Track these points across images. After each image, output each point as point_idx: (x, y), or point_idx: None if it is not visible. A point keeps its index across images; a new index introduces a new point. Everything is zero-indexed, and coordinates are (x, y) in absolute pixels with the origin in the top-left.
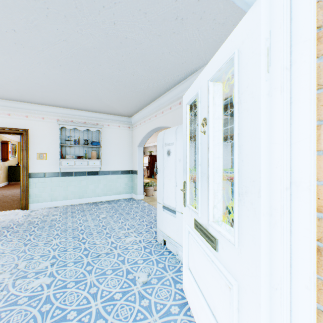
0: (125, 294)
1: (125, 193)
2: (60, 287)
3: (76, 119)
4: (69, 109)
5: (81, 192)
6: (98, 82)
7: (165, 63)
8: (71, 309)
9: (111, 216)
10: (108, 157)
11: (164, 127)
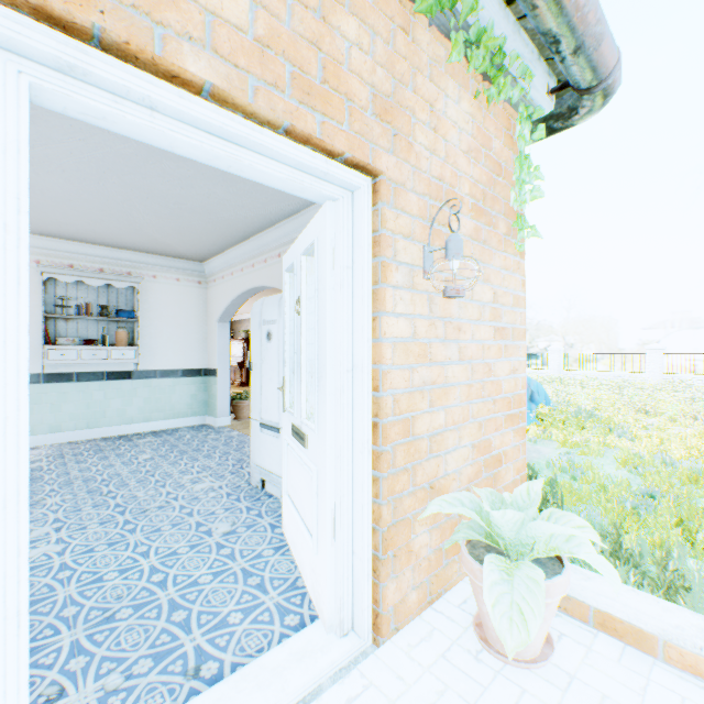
0: (195, 547)
1: (191, 415)
2: (82, 552)
3: (81, 263)
4: (65, 240)
5: (91, 414)
6: (139, 202)
7: (264, 187)
8: (110, 570)
9: (164, 456)
10: (153, 342)
11: (269, 287)
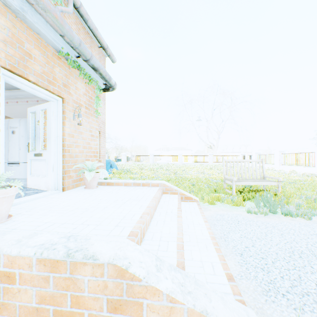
0: None
1: None
2: None
3: None
4: None
5: None
6: None
7: None
8: None
9: None
10: None
11: None
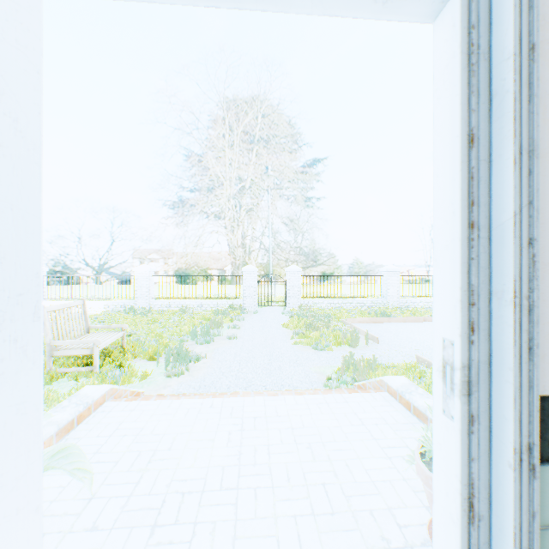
0: None
1: None
2: None
3: None
4: None
5: None
6: None
7: None
8: None
9: None
10: None
11: None
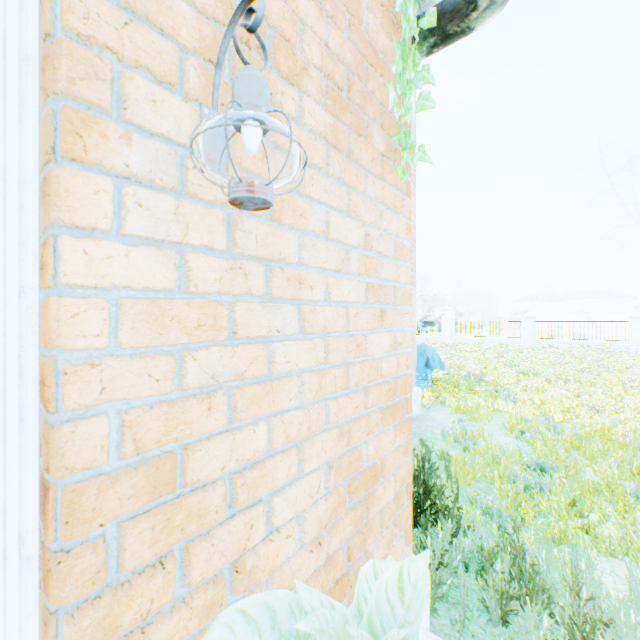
0: None
1: None
2: None
3: None
4: None
5: None
6: None
7: None
8: None
9: None
10: None
11: None
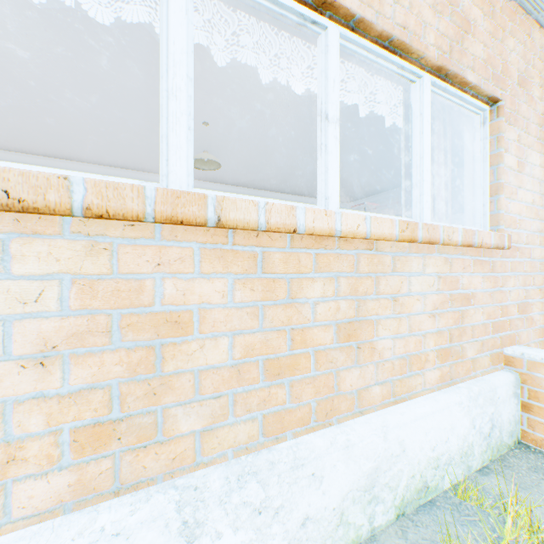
0: None
1: None
2: None
3: None
4: (295, 196)
5: None
6: (369, 174)
7: None
8: None
9: None
10: None
11: None
